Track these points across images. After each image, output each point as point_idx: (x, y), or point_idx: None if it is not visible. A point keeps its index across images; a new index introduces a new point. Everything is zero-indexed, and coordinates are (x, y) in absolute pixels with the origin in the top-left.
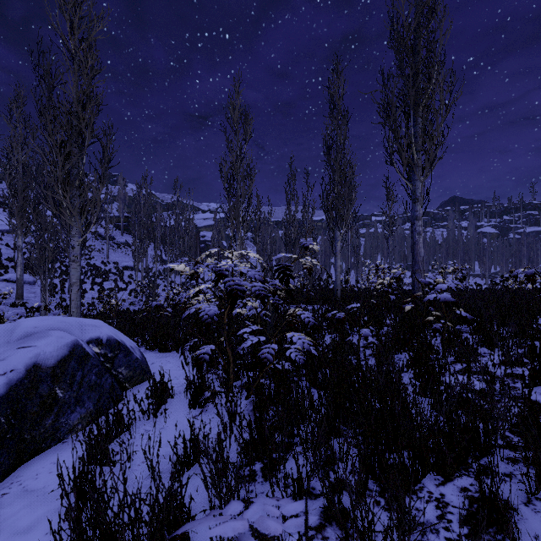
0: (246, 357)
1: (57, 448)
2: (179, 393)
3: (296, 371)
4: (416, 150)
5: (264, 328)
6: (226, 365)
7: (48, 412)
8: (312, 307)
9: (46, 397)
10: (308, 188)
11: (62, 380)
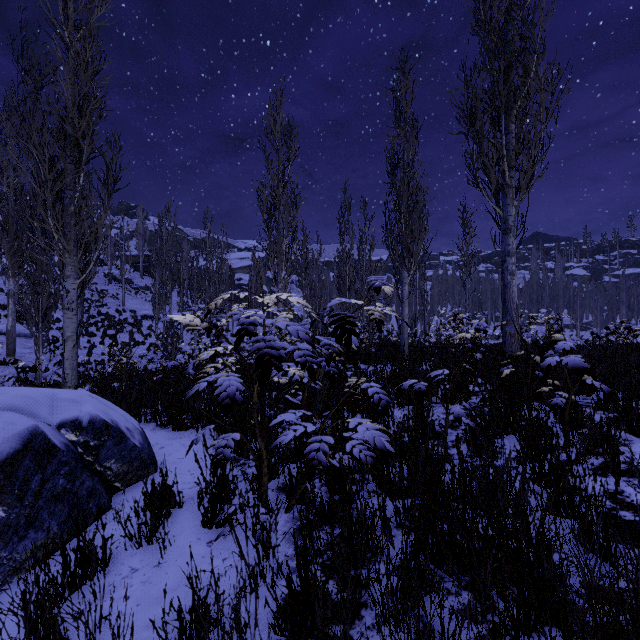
0: (287, 445)
1: None
2: (191, 499)
3: (359, 469)
4: (508, 167)
5: (312, 398)
6: (257, 461)
7: None
8: (373, 367)
9: None
10: (365, 220)
11: (5, 491)
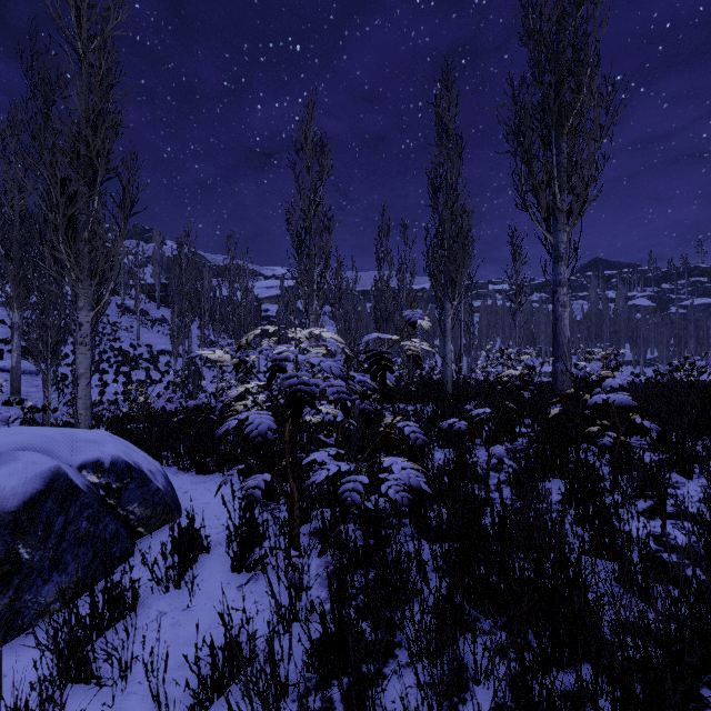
0: (320, 488)
1: (14, 645)
2: (219, 544)
3: (395, 512)
4: (559, 189)
5: (346, 440)
6: (288, 504)
7: (3, 586)
8: (413, 407)
9: (1, 561)
10: (405, 245)
11: (29, 533)
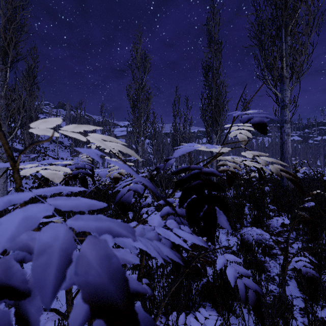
0: None
1: None
2: None
3: None
4: (285, 65)
5: None
6: None
7: None
8: None
9: None
10: (187, 108)
11: None
